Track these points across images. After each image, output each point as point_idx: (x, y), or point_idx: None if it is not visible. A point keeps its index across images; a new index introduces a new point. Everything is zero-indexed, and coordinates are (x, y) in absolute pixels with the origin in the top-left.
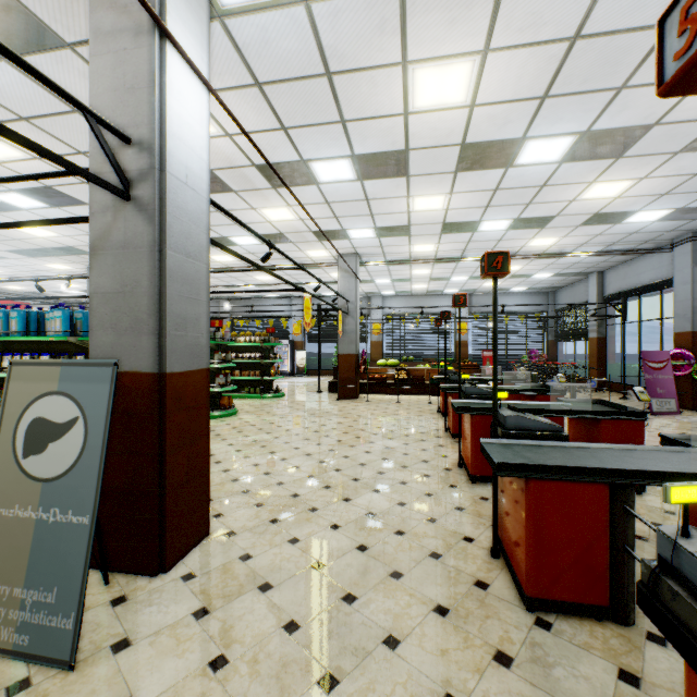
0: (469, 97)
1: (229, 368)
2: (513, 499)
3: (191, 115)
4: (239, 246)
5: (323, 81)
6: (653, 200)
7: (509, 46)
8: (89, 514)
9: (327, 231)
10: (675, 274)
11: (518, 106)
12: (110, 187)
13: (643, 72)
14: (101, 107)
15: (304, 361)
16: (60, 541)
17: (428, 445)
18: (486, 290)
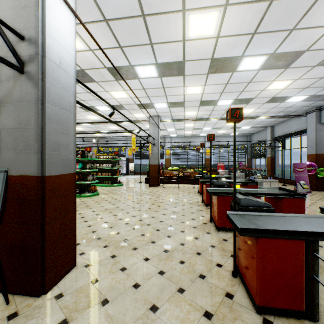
0: (216, 32)
1: (95, 171)
2: (247, 246)
3: (63, 27)
4: (100, 111)
5: (141, 19)
6: (300, 91)
7: (238, 2)
8: None
9: (144, 104)
10: (308, 127)
11: (241, 38)
12: (9, 64)
13: (304, 21)
14: (6, 18)
15: (133, 167)
16: None
17: (194, 210)
18: (219, 134)
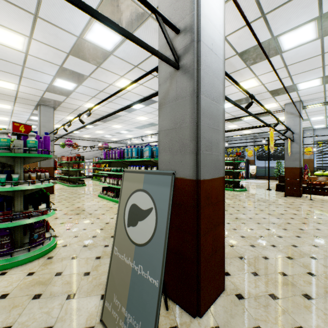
0: None
1: None
2: None
3: (214, 3)
4: None
5: None
6: None
7: None
8: (158, 280)
9: (280, 88)
10: None
11: None
12: (168, 61)
13: None
14: None
15: (254, 170)
16: (142, 290)
17: None
18: None
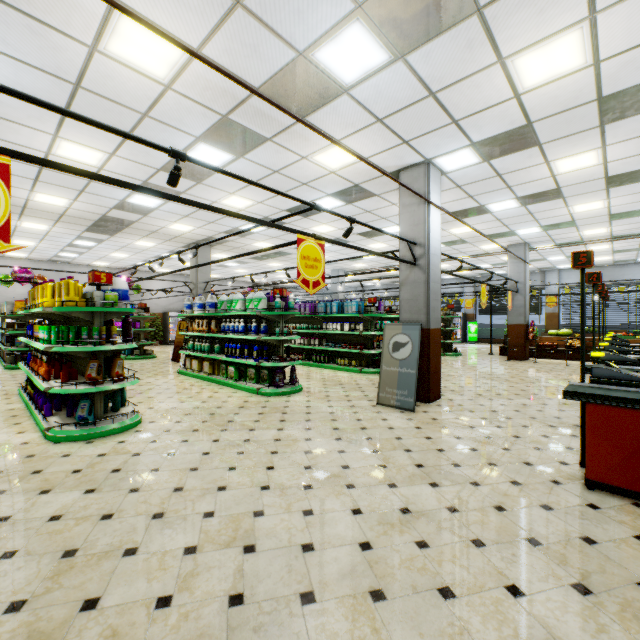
0: (600, 161)
1: None
2: None
3: (435, 226)
4: None
5: (496, 178)
6: None
7: (620, 141)
8: (415, 370)
9: (497, 233)
10: None
11: None
12: (412, 263)
13: None
14: (405, 232)
15: (475, 330)
16: (406, 377)
17: None
18: None
